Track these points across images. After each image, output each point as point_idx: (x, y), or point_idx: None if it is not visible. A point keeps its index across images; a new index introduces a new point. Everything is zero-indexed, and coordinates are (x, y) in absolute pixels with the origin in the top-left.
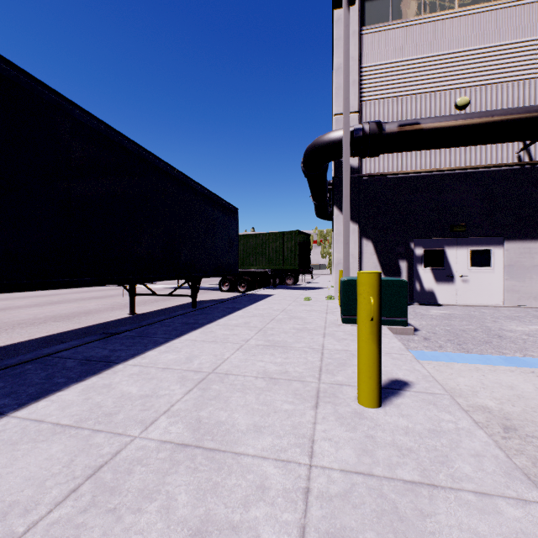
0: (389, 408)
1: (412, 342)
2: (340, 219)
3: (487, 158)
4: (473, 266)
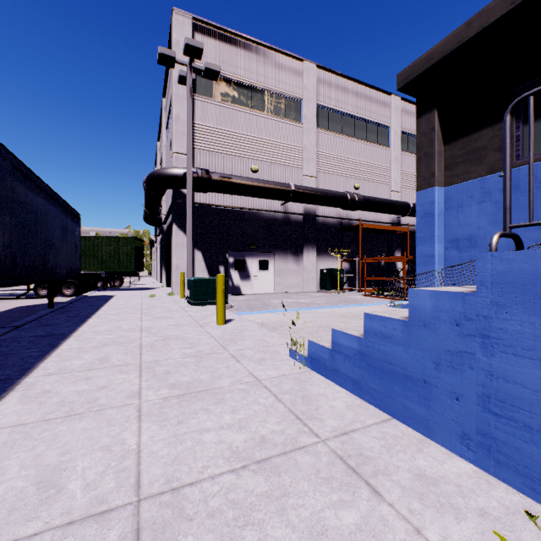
0: (228, 324)
1: (231, 311)
2: (179, 234)
3: (267, 205)
4: (260, 269)
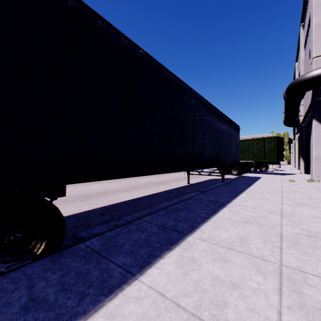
0: None
1: None
2: (319, 128)
3: None
4: None
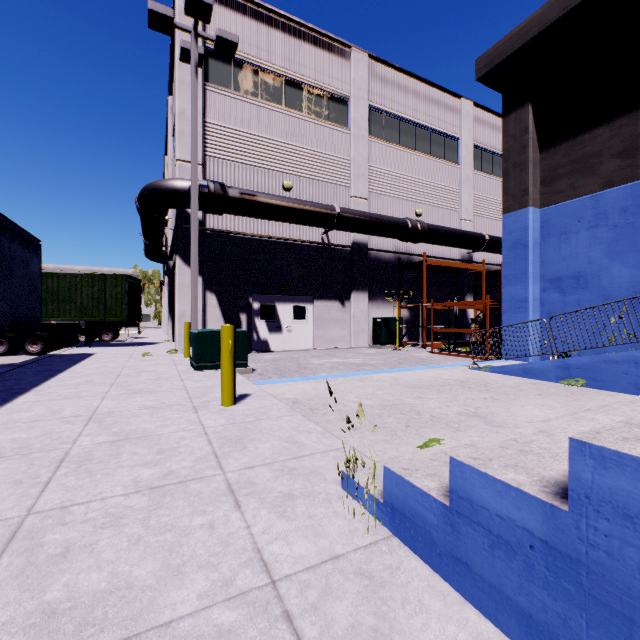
0: (240, 404)
1: (251, 377)
2: (184, 270)
3: (304, 234)
4: (295, 318)
